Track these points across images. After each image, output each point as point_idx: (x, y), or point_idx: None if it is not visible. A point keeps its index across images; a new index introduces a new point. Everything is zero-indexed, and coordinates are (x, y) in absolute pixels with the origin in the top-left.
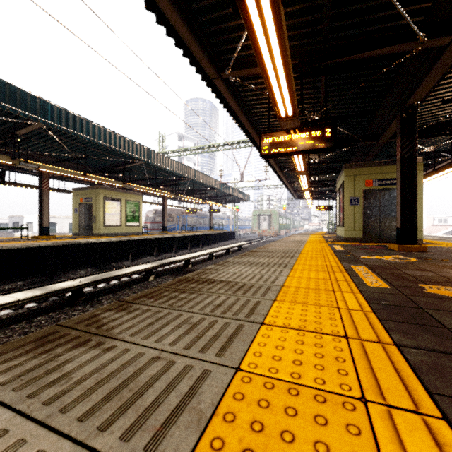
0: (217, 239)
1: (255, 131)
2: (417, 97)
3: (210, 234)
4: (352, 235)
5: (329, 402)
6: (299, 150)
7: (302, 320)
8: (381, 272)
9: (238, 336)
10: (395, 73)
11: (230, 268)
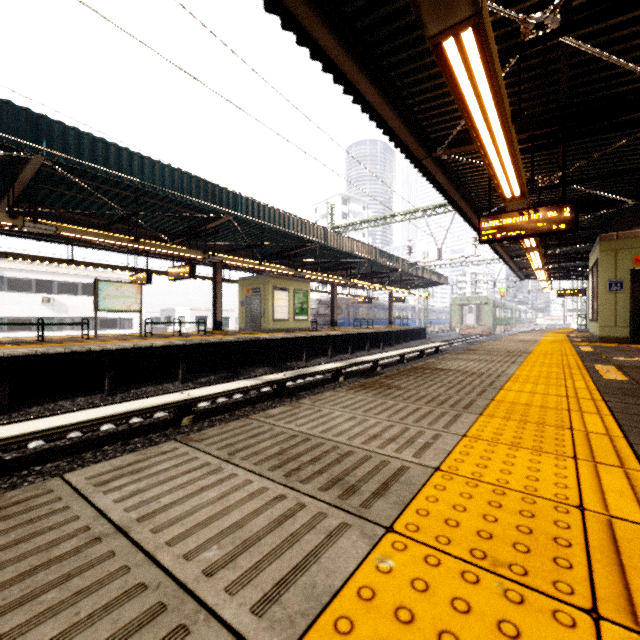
0: (401, 338)
1: (465, 202)
2: None
3: (393, 331)
4: (611, 333)
5: (548, 409)
6: (529, 234)
7: (533, 390)
8: (630, 370)
9: (486, 392)
10: None
11: (452, 362)
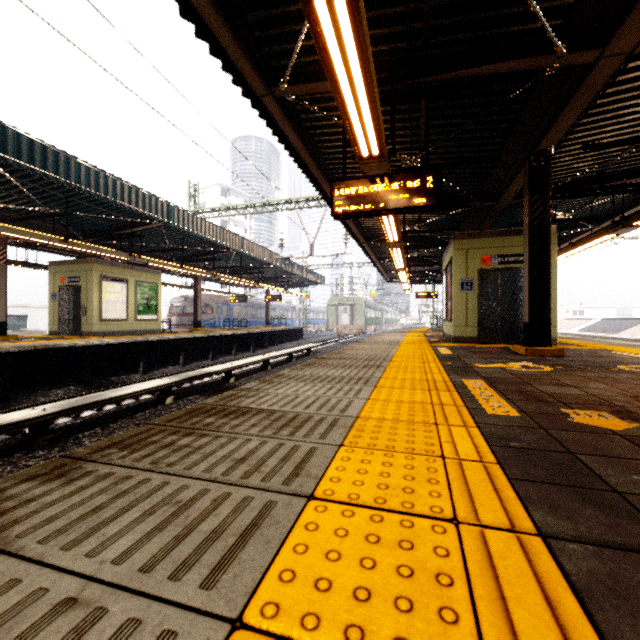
0: (276, 339)
1: (327, 182)
2: (552, 140)
3: (267, 332)
4: (463, 333)
5: None
6: (389, 208)
7: (382, 485)
8: (506, 389)
9: (259, 530)
10: (523, 104)
11: (281, 387)
